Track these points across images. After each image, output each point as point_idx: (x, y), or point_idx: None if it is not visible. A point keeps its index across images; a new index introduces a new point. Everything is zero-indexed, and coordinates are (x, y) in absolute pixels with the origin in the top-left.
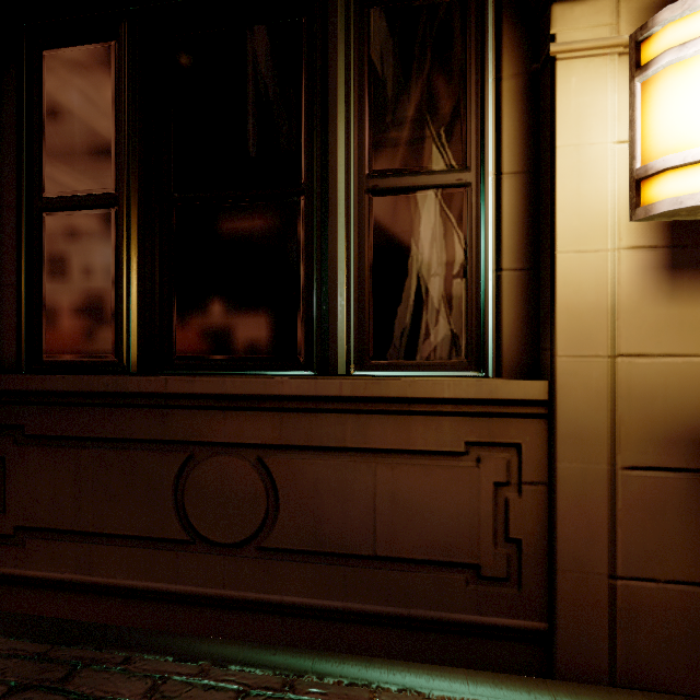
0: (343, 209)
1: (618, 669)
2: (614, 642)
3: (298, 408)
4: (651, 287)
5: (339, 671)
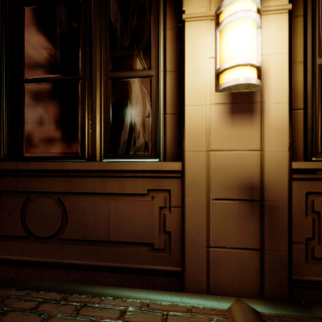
0: (99, 86)
1: (210, 287)
2: (208, 275)
3: (75, 175)
4: (223, 120)
5: (90, 292)
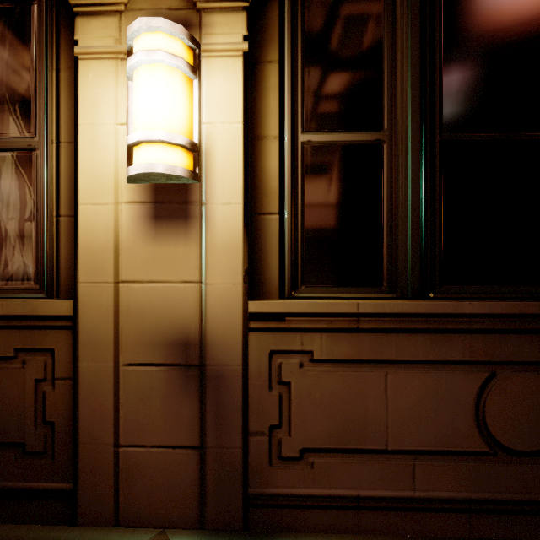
0: None
1: (120, 514)
2: (118, 494)
3: None
4: (142, 231)
5: None
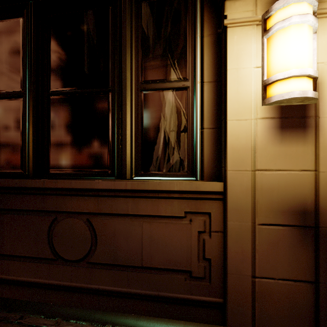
0: (129, 99)
1: (256, 321)
2: (254, 308)
3: (106, 195)
4: (271, 137)
5: (123, 322)
